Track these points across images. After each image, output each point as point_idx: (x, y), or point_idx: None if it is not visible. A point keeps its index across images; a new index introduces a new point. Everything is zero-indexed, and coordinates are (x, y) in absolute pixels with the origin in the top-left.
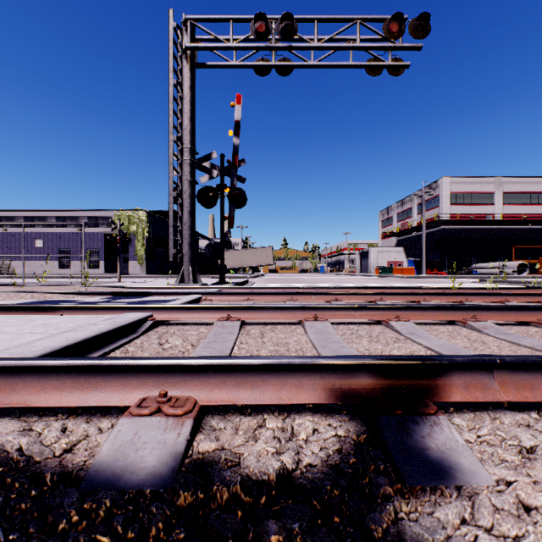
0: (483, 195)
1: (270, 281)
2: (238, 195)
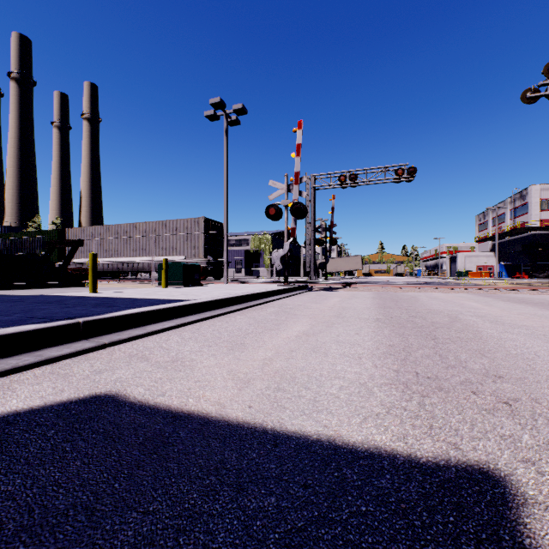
0: None
1: None
2: (333, 241)
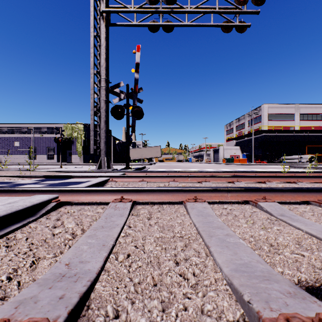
0: (288, 115)
1: (159, 167)
2: (138, 111)
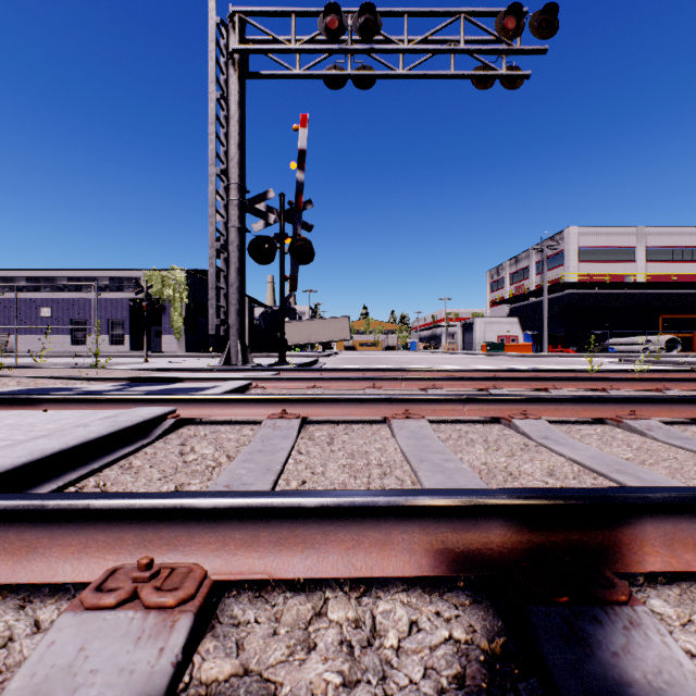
0: (621, 250)
1: (346, 361)
2: (303, 247)
